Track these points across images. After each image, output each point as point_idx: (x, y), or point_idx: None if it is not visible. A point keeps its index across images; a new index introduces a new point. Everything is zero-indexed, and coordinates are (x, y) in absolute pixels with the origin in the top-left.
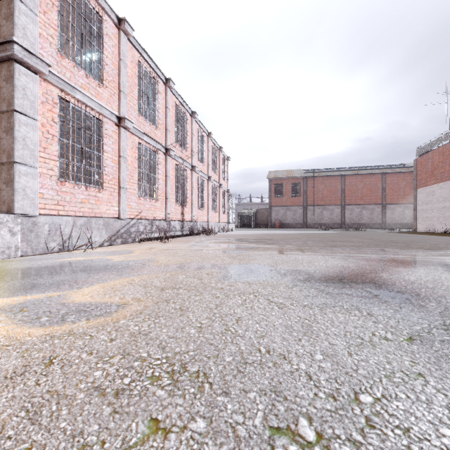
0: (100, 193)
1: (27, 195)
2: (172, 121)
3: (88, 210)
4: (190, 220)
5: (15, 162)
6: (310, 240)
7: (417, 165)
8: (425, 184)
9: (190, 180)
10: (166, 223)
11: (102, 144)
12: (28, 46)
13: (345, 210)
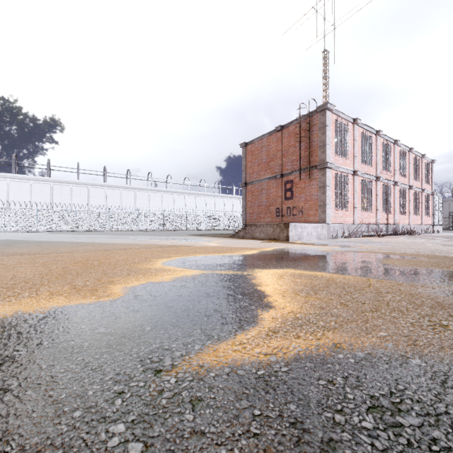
0: (346, 212)
1: (328, 216)
2: (380, 156)
3: (343, 220)
4: (393, 223)
5: (326, 205)
6: None
7: None
8: None
9: (392, 193)
10: (376, 226)
11: (347, 188)
12: (328, 160)
13: None
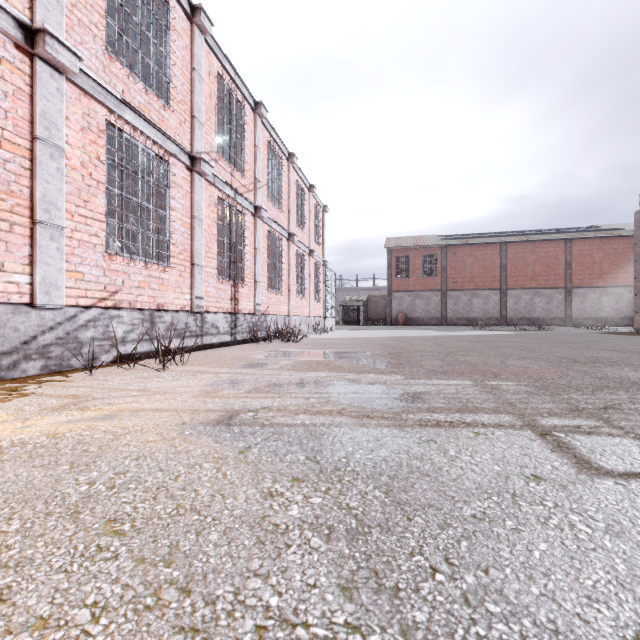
0: None
1: None
2: (209, 105)
3: None
4: (253, 312)
5: None
6: (517, 358)
7: None
8: None
9: (251, 234)
10: (193, 317)
11: None
12: None
13: (507, 297)
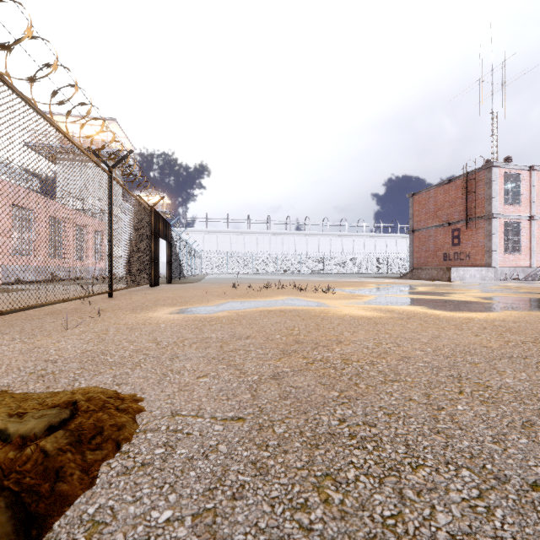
0: (519, 256)
1: (495, 261)
2: None
3: (514, 264)
4: None
5: (492, 251)
6: None
7: None
8: None
9: None
10: None
11: (521, 233)
12: (495, 210)
13: None
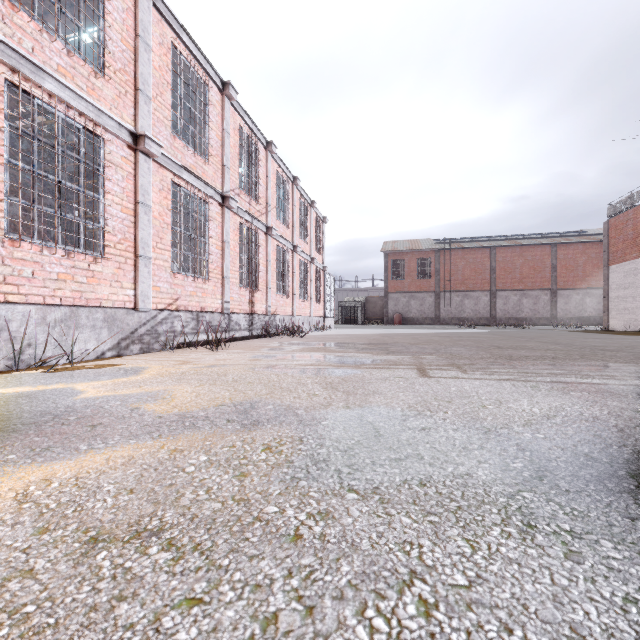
0: (97, 265)
1: None
2: (234, 153)
3: (73, 294)
4: (265, 313)
5: None
6: (460, 346)
7: (609, 230)
8: (622, 258)
9: (264, 249)
10: (223, 317)
11: (100, 178)
12: None
13: (497, 298)
